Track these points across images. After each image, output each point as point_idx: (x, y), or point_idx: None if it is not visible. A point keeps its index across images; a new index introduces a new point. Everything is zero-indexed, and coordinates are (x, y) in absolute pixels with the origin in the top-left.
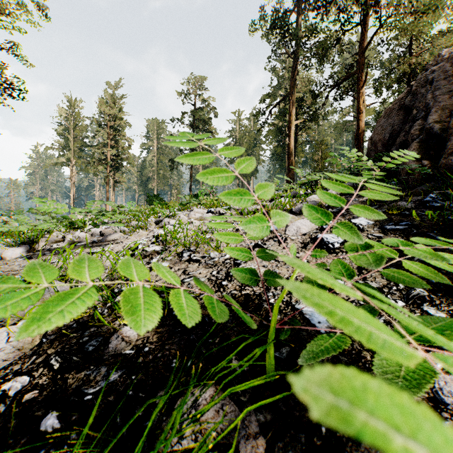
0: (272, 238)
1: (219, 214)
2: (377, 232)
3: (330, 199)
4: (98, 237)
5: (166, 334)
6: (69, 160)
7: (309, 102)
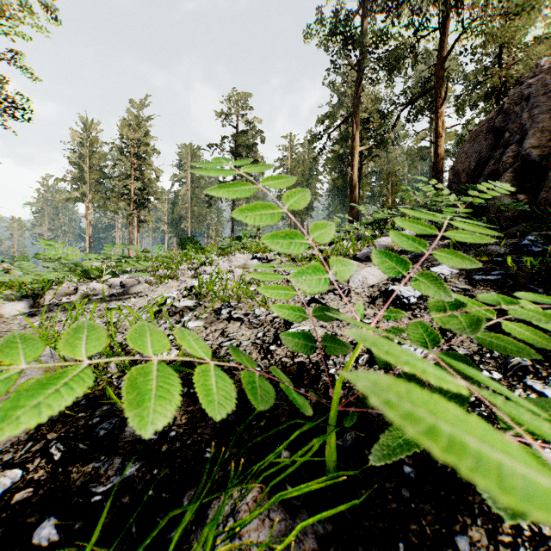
0: (331, 290)
1: (267, 261)
2: (463, 284)
3: (409, 242)
4: (118, 289)
5: (198, 414)
6: (84, 195)
7: (377, 125)
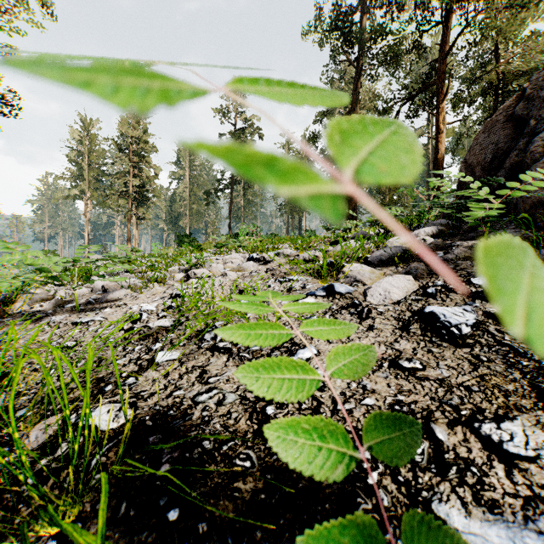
0: (345, 307)
1: (264, 263)
2: None
3: None
4: (100, 294)
5: None
6: (83, 192)
7: None
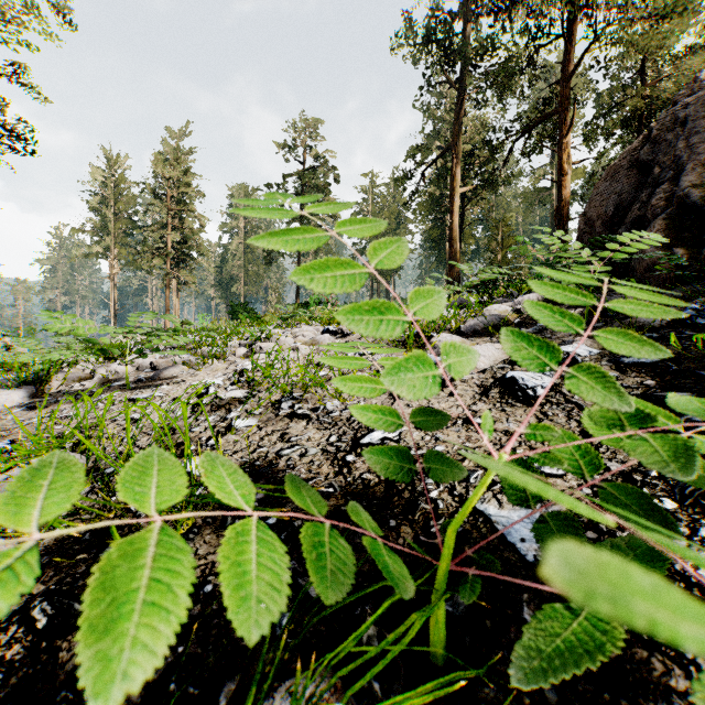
0: None
1: (342, 336)
2: (608, 368)
3: (556, 318)
4: (148, 372)
5: None
6: (108, 249)
7: (483, 159)
